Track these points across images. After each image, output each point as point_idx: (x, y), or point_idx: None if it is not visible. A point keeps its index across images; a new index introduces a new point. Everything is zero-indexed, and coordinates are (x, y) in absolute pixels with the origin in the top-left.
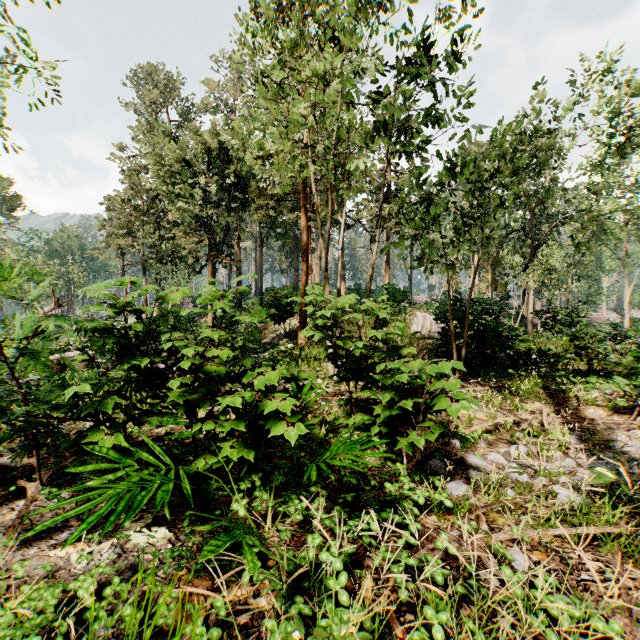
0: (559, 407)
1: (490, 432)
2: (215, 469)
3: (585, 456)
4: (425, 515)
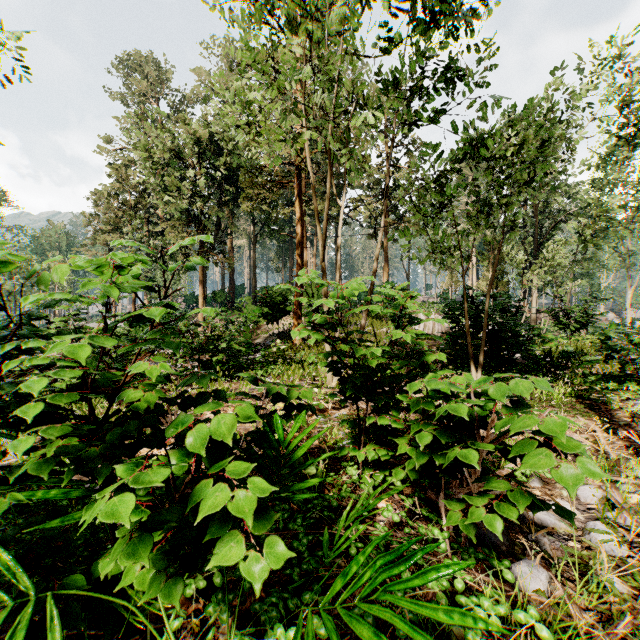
0: (608, 423)
1: None
2: None
3: None
4: None
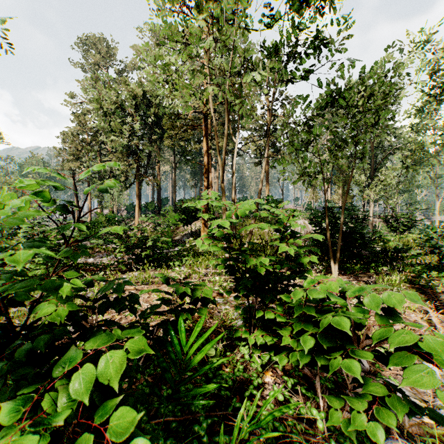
0: (436, 305)
1: None
2: None
3: None
4: None
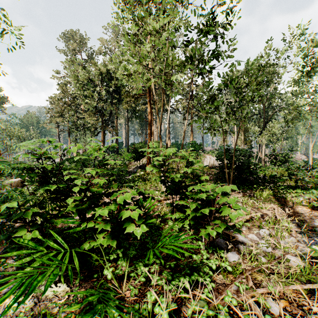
0: (283, 206)
1: (248, 221)
2: (96, 247)
3: (301, 235)
4: (216, 274)
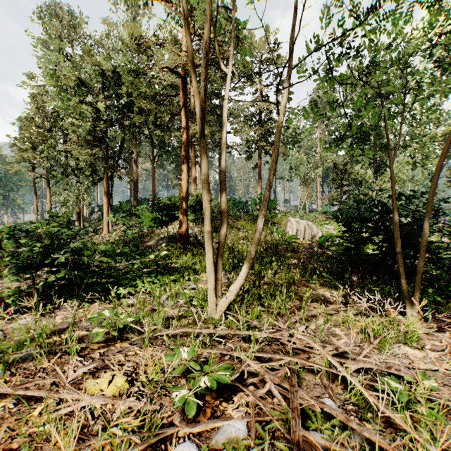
0: None
1: None
2: None
3: None
4: None
